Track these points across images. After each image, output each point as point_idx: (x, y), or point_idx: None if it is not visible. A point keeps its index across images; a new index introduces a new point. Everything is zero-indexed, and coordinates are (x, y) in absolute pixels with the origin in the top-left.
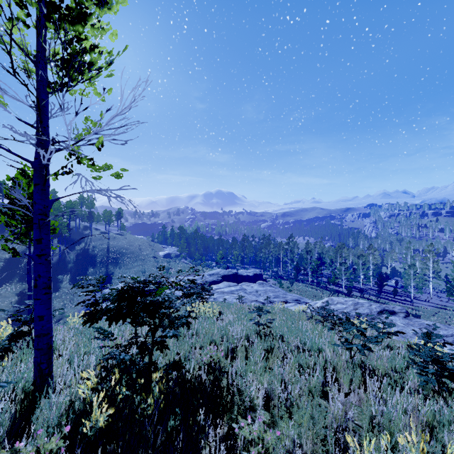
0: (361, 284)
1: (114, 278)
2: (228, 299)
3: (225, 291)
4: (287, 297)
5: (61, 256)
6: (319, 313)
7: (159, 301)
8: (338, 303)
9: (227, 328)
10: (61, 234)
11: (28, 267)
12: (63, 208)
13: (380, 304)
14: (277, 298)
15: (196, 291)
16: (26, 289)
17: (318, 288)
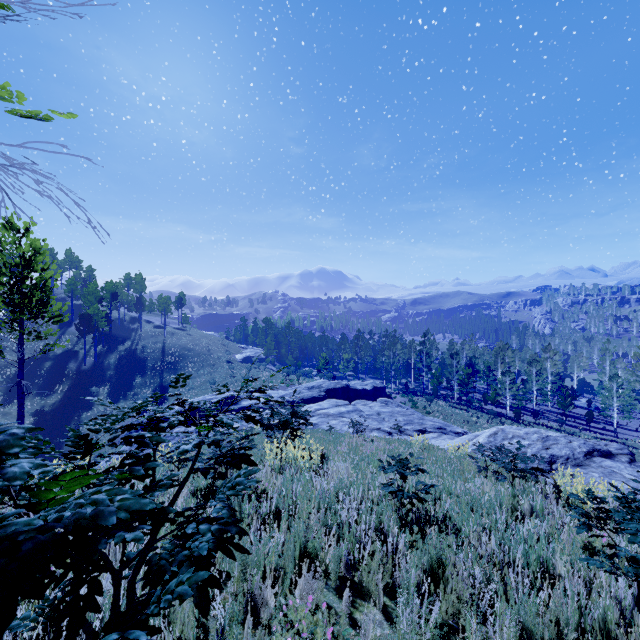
0: (534, 404)
1: (171, 391)
2: (336, 426)
3: (331, 414)
4: (426, 423)
5: (97, 359)
6: (504, 463)
7: (38, 543)
8: (514, 436)
9: (337, 505)
10: (97, 328)
11: (18, 376)
12: (101, 291)
13: (585, 440)
14: (410, 424)
15: (283, 419)
16: (46, 407)
17: (469, 409)
